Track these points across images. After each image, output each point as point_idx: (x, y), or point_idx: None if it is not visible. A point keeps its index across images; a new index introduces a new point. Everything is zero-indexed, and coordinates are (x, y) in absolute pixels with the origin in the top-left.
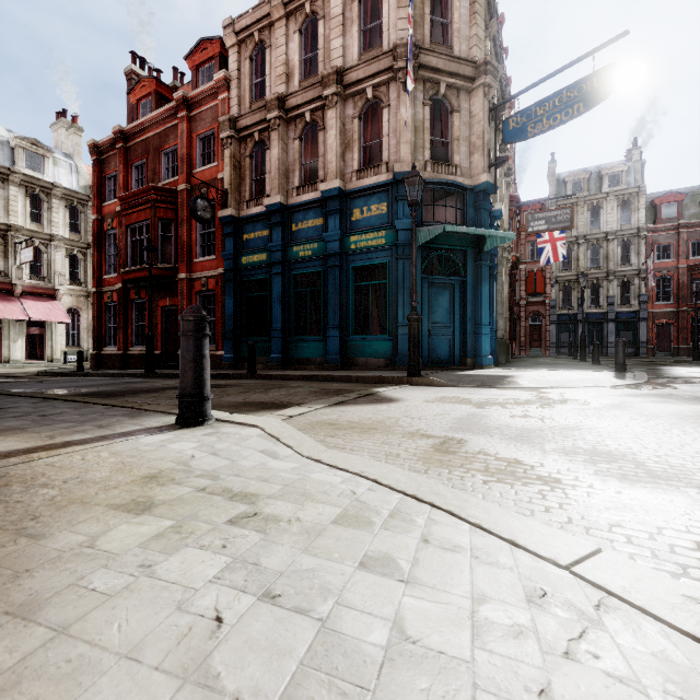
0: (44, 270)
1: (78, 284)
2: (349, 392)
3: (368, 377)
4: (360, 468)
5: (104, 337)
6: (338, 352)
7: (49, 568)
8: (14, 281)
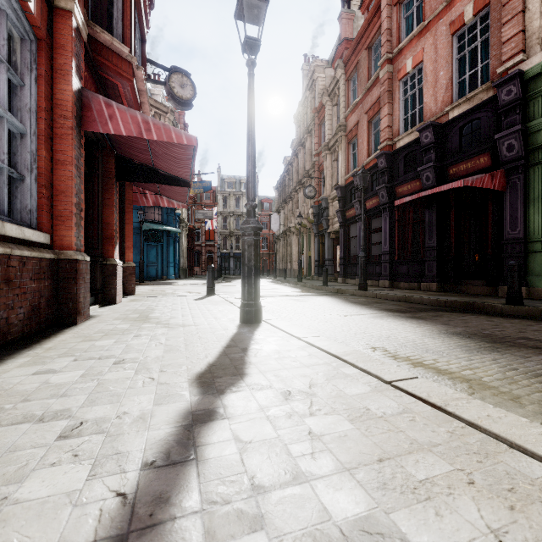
0: None
1: None
2: None
3: None
4: None
5: None
6: None
7: None
8: None
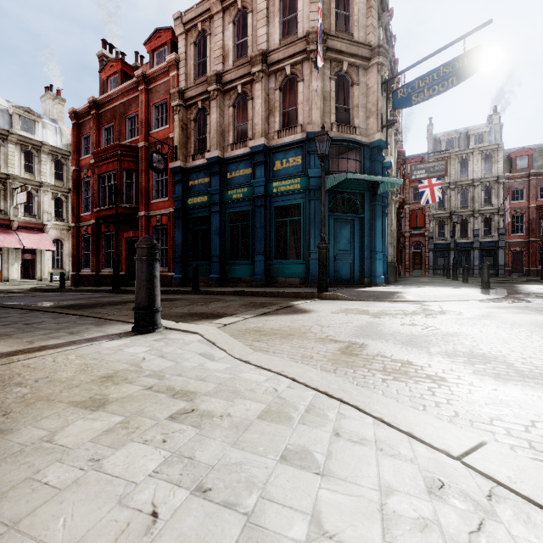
0: (35, 209)
1: (61, 220)
2: (272, 304)
3: (286, 293)
4: (281, 368)
5: (81, 261)
6: (263, 273)
7: (11, 461)
8: (12, 218)
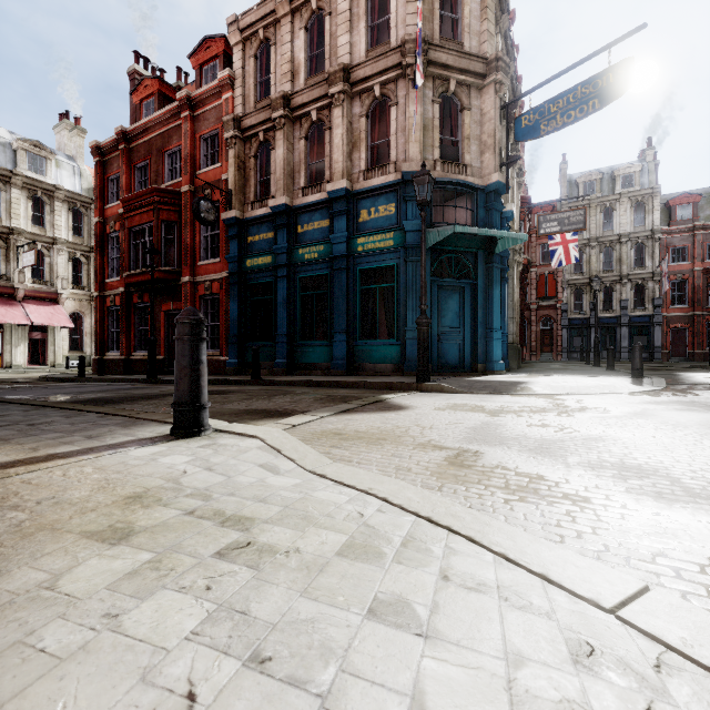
0: (46, 274)
1: (81, 288)
2: (356, 398)
3: (375, 383)
4: (368, 485)
5: (106, 342)
6: (345, 357)
7: None
8: (16, 285)
